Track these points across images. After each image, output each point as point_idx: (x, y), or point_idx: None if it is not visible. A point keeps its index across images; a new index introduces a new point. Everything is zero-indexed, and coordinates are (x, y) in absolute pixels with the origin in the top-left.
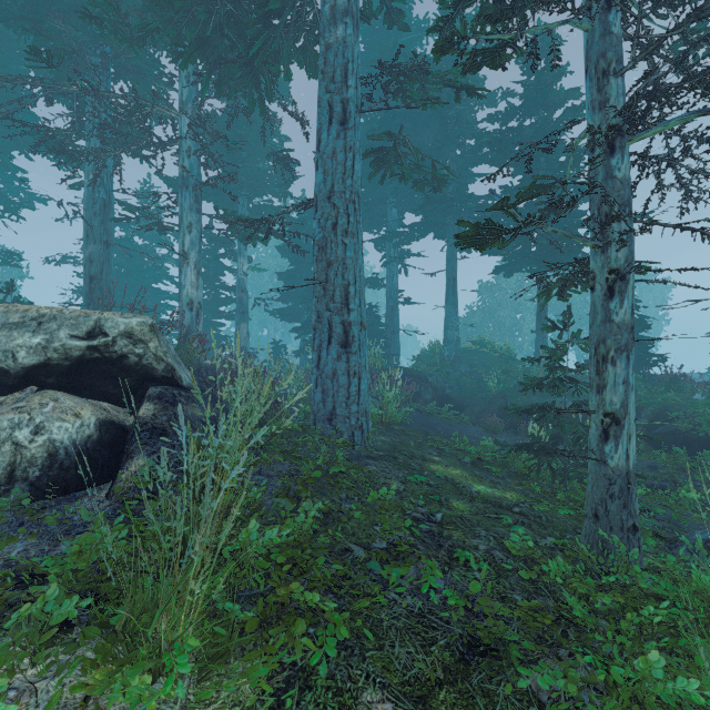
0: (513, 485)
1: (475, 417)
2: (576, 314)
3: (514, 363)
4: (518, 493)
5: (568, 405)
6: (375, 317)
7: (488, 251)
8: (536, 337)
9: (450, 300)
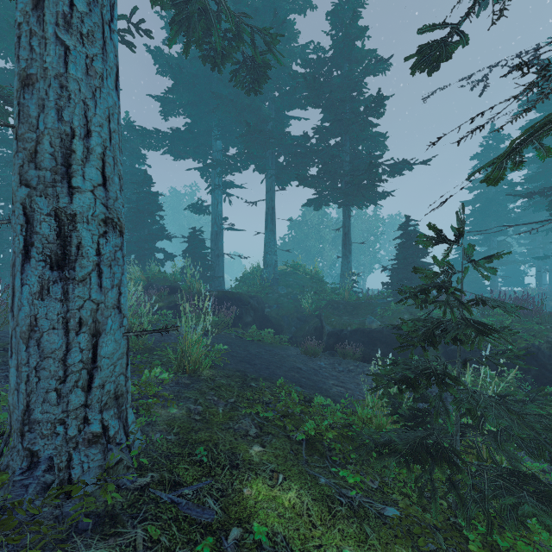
0: (400, 541)
1: (292, 336)
2: (357, 246)
3: (323, 284)
4: (407, 548)
5: (376, 325)
6: (199, 241)
7: (303, 182)
8: (342, 262)
9: (270, 227)
